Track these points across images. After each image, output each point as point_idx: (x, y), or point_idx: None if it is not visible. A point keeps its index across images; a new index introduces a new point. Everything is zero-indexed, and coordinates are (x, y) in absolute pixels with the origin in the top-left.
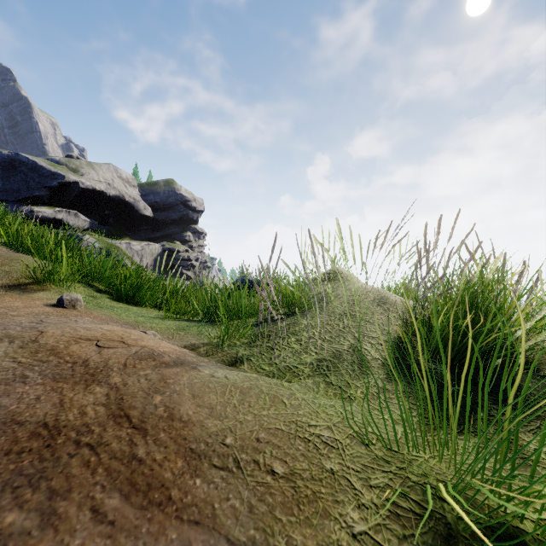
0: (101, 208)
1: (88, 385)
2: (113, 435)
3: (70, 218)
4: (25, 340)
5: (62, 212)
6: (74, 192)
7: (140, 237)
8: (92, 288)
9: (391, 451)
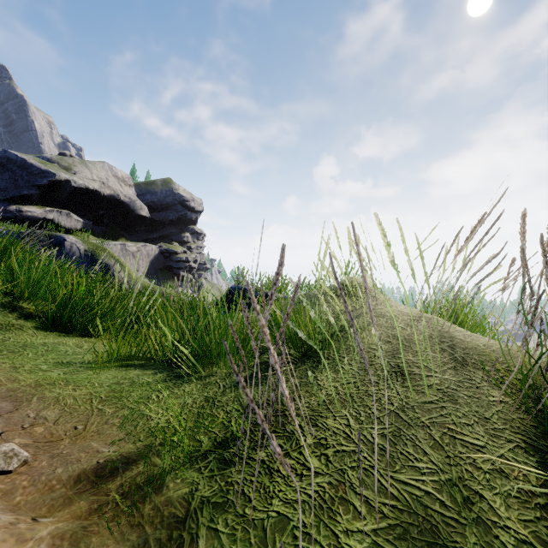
0: (95, 208)
1: None
2: None
3: (62, 218)
4: None
5: (53, 211)
6: (66, 191)
7: (137, 238)
8: (13, 312)
9: None
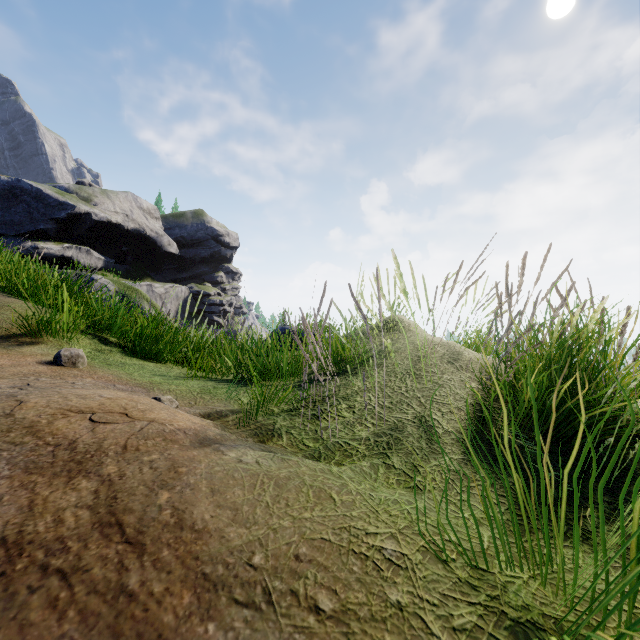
0: (117, 244)
1: (71, 477)
2: (97, 555)
3: (81, 256)
4: None
5: (72, 248)
6: (86, 225)
7: (164, 278)
8: (100, 341)
9: (477, 570)
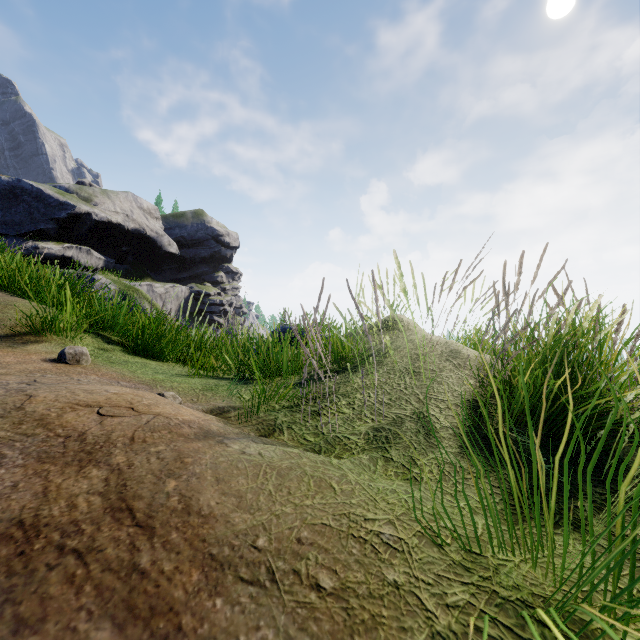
0: (117, 244)
1: (82, 466)
2: (110, 537)
3: (81, 256)
4: (7, 407)
5: (72, 248)
6: (86, 225)
7: (164, 278)
8: (103, 339)
9: (471, 554)
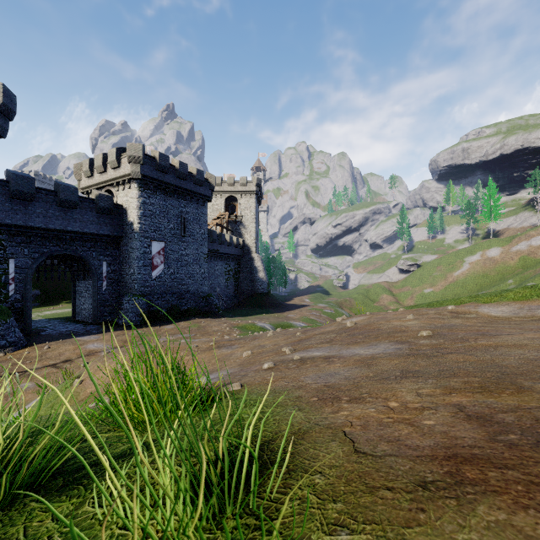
0: None
1: None
2: None
3: None
4: None
5: None
6: None
7: None
8: None
9: None
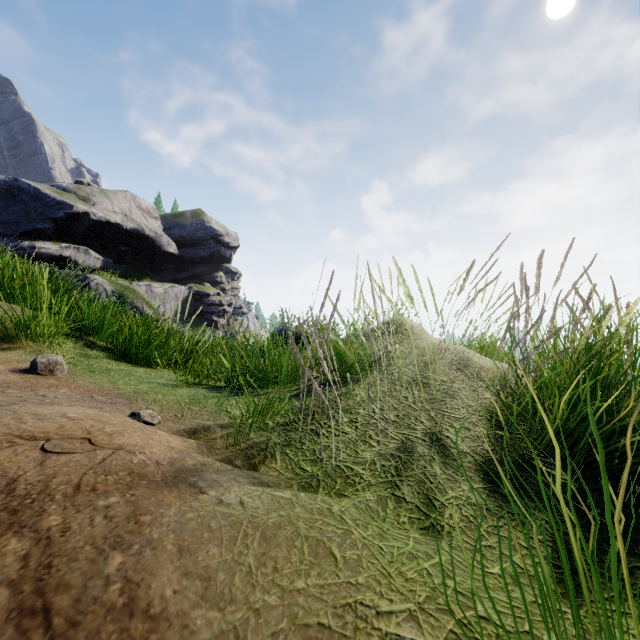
0: (116, 244)
1: None
2: None
3: (79, 256)
4: None
5: (70, 248)
6: (84, 224)
7: (163, 278)
8: (86, 345)
9: None
